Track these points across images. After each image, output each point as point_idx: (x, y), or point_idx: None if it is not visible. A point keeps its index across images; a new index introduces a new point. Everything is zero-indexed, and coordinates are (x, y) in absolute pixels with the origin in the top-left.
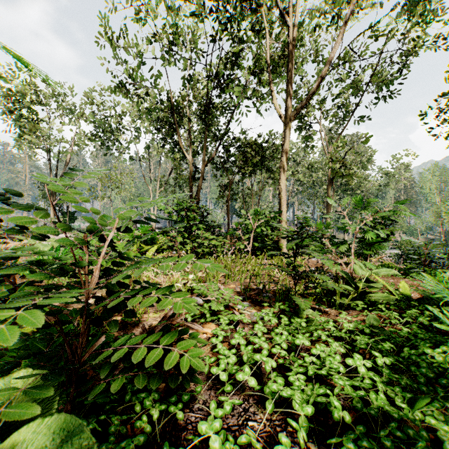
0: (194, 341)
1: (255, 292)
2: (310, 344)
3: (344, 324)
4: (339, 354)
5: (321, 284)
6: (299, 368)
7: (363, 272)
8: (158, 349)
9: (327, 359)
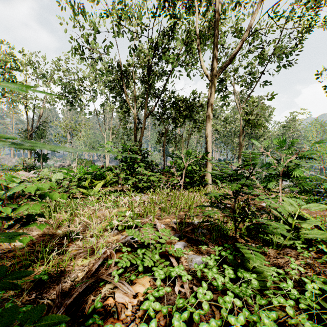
0: None
1: (189, 228)
2: None
3: (307, 285)
4: None
5: (268, 229)
6: None
7: (295, 209)
8: None
9: None
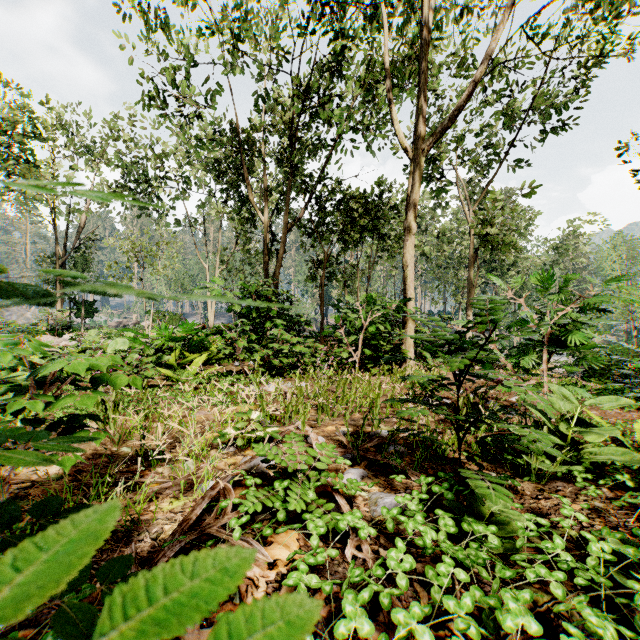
0: None
1: (372, 444)
2: (541, 628)
3: (590, 545)
4: None
5: (520, 443)
6: None
7: (573, 407)
8: None
9: None
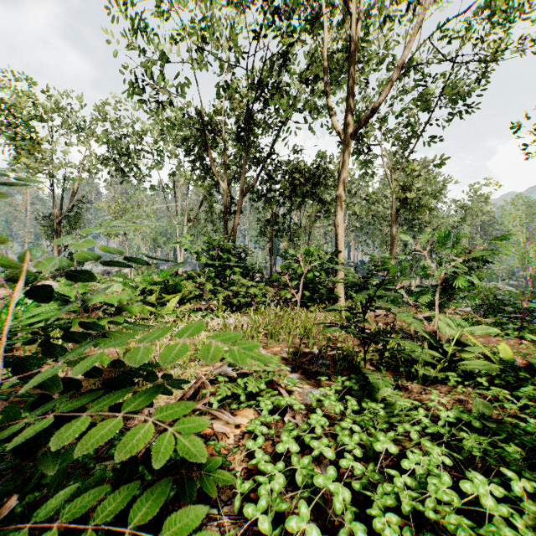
0: (204, 506)
1: (307, 359)
2: (397, 450)
3: (440, 413)
4: None
5: (403, 352)
6: (387, 498)
7: (452, 332)
8: None
9: (430, 481)
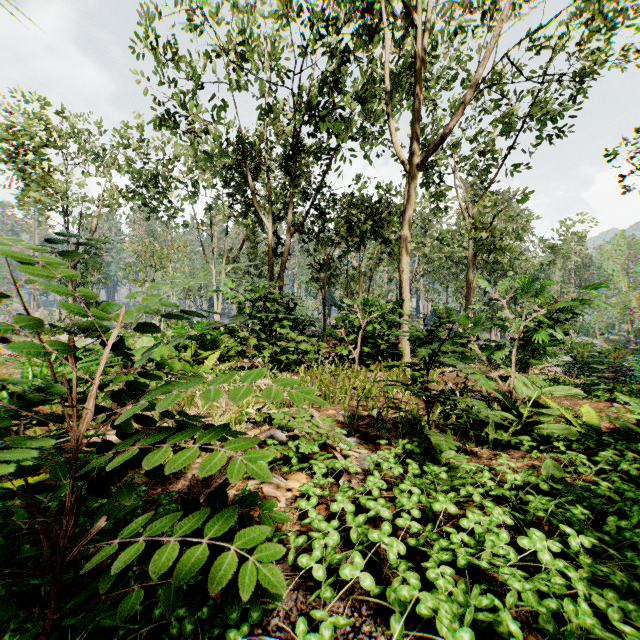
0: (267, 528)
1: (365, 422)
2: (457, 510)
3: (507, 475)
4: (500, 524)
5: (469, 412)
6: (443, 554)
7: (528, 392)
8: (201, 548)
9: (488, 538)
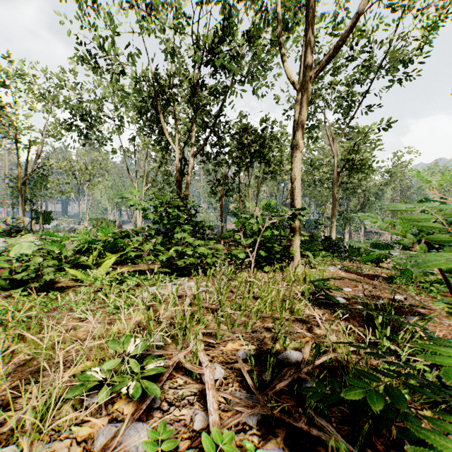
0: None
1: (285, 383)
2: None
3: None
4: None
5: None
6: None
7: None
8: None
9: None
